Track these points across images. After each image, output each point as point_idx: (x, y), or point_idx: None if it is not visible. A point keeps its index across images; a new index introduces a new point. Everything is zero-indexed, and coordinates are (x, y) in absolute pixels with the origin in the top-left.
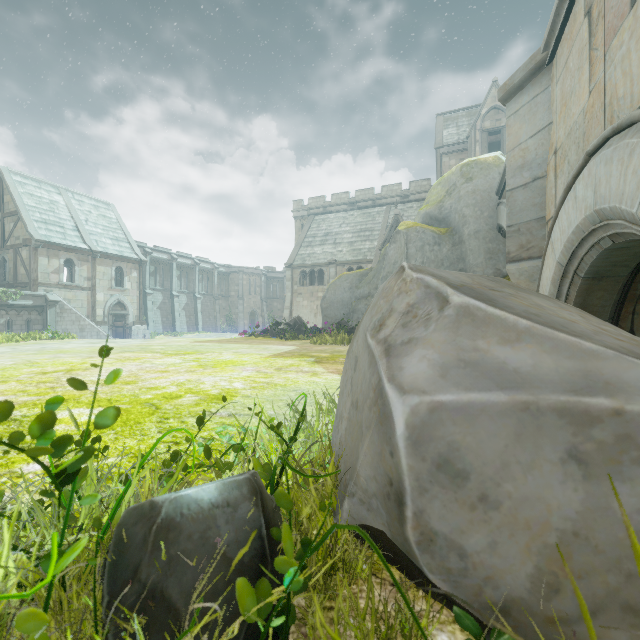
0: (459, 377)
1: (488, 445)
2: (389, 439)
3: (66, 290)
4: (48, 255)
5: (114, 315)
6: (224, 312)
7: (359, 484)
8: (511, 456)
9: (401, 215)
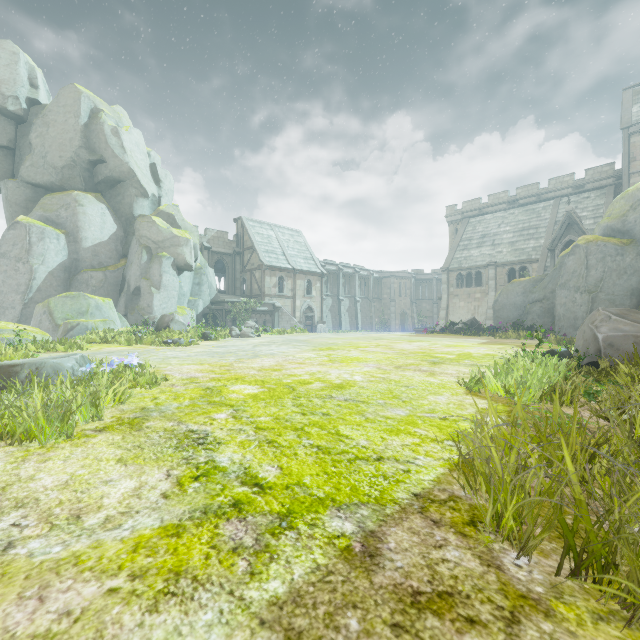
0: (613, 331)
1: (618, 341)
2: (597, 342)
3: (279, 299)
4: (270, 275)
5: (306, 316)
6: (378, 313)
7: (589, 353)
8: (622, 342)
9: (574, 210)
